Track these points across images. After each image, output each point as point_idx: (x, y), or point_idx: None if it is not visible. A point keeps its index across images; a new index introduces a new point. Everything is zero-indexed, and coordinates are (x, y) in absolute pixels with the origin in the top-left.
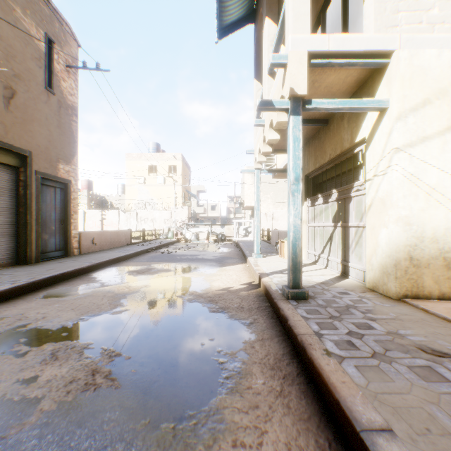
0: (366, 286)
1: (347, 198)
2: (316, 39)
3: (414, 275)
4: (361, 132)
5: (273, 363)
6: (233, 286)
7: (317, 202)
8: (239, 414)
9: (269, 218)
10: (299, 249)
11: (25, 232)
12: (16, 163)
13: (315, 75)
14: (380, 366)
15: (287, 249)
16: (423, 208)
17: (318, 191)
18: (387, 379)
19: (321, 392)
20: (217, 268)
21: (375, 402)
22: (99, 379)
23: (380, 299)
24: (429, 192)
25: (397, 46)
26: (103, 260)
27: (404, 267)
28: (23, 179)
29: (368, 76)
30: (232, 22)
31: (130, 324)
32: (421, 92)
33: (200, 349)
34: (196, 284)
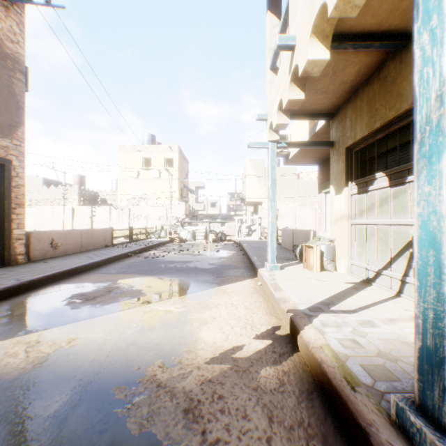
0: None
1: None
2: None
3: None
4: None
5: None
6: (242, 343)
7: (373, 185)
8: None
9: None
10: None
11: None
12: None
13: None
14: None
15: (317, 257)
16: None
17: (376, 167)
18: None
19: None
20: (213, 287)
21: None
22: None
23: None
24: None
25: None
26: (45, 274)
27: None
28: None
29: None
30: None
31: None
32: None
33: None
34: (170, 335)
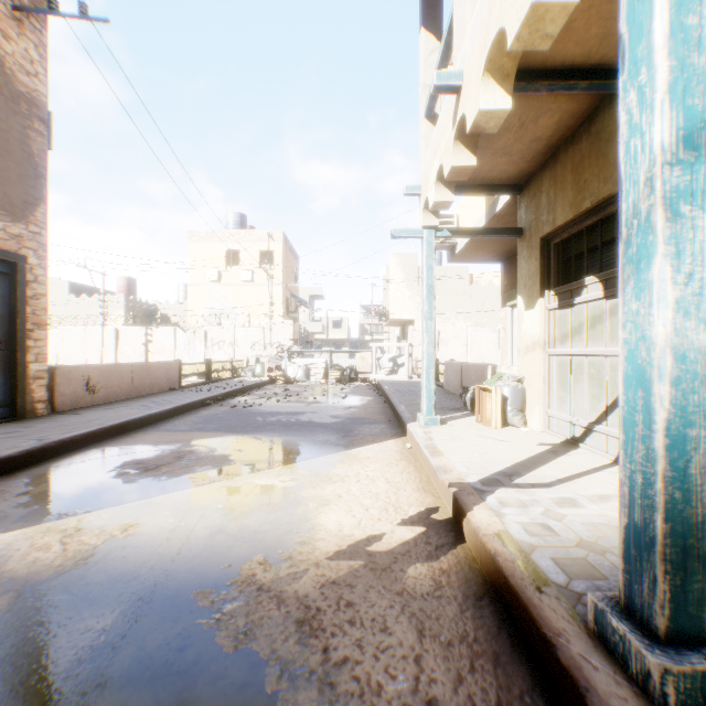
0: None
1: None
2: None
3: None
4: None
5: None
6: (382, 531)
7: (582, 296)
8: None
9: None
10: (698, 459)
11: None
12: None
13: None
14: None
15: (496, 406)
16: None
17: (585, 269)
18: None
19: None
20: (338, 451)
21: None
22: None
23: None
24: None
25: None
26: (80, 431)
27: None
28: None
29: None
30: None
31: None
32: None
33: None
34: (274, 520)
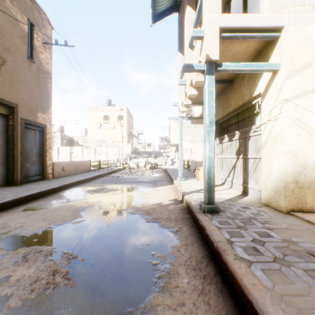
0: (261, 202)
1: (247, 137)
2: (225, 18)
3: (299, 194)
4: (258, 89)
5: (195, 265)
6: (163, 202)
7: (224, 140)
8: (169, 311)
9: (188, 152)
10: (212, 175)
11: (12, 162)
12: (6, 112)
13: (224, 45)
14: (281, 270)
15: (202, 174)
16: (306, 144)
17: (225, 132)
18: (288, 281)
19: (235, 291)
20: (151, 188)
21: (282, 303)
22: (58, 278)
23: (274, 213)
24: (310, 132)
25: (286, 23)
26: (69, 182)
27: (292, 188)
28: (11, 124)
29: (263, 47)
30: (163, 11)
31: (86, 232)
32: (304, 57)
33: (138, 252)
34: (136, 200)
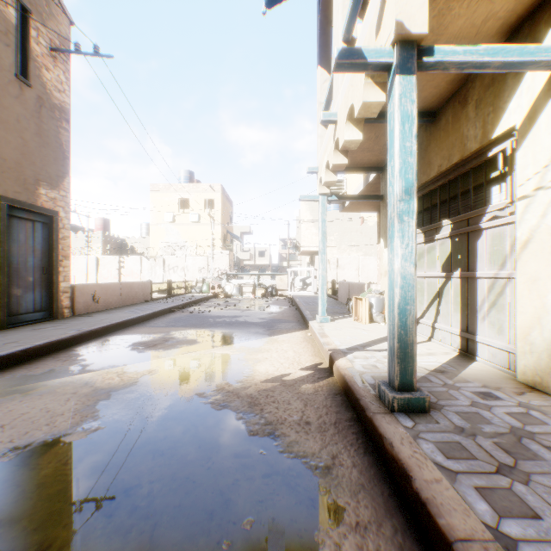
0: (516, 379)
1: (472, 232)
2: None
3: None
4: (506, 119)
5: None
6: (290, 372)
7: None
8: None
9: (333, 266)
10: (411, 318)
11: None
12: None
13: (432, 16)
14: None
15: (366, 309)
16: None
17: None
18: None
19: None
20: (265, 337)
21: None
22: None
23: None
24: None
25: None
26: (100, 325)
27: None
28: None
29: (523, 19)
30: None
31: (90, 470)
32: None
33: None
34: (230, 368)
